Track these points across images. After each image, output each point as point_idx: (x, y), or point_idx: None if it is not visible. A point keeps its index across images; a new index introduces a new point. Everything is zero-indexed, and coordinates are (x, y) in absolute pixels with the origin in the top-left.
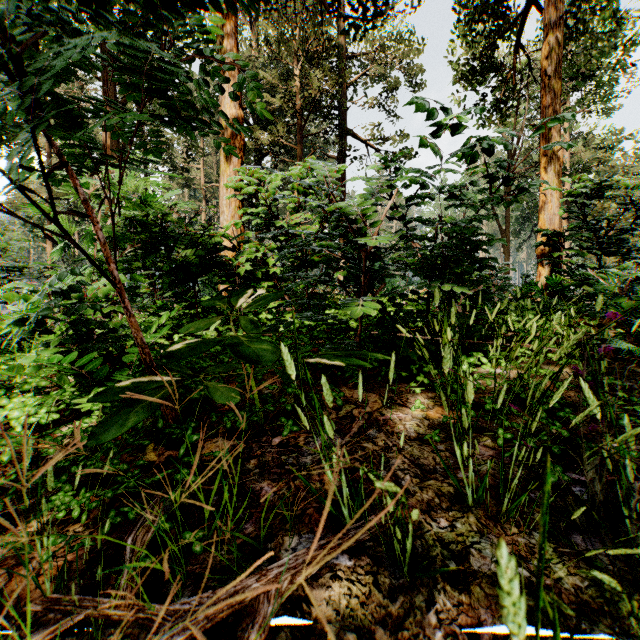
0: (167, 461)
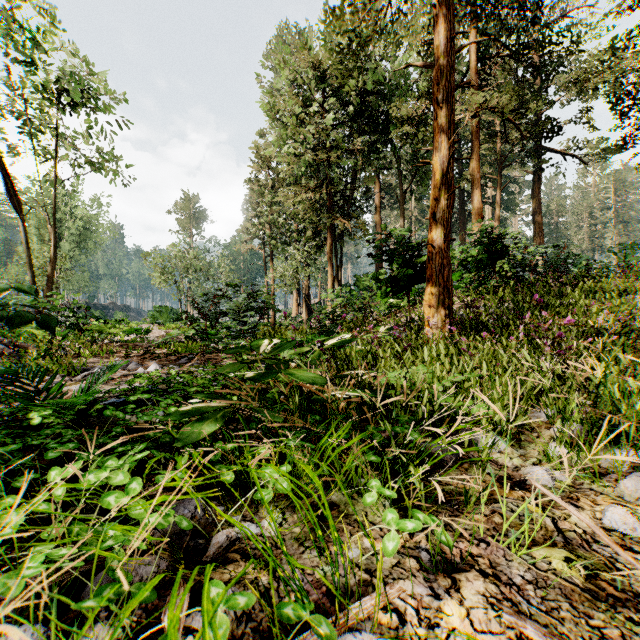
0: None
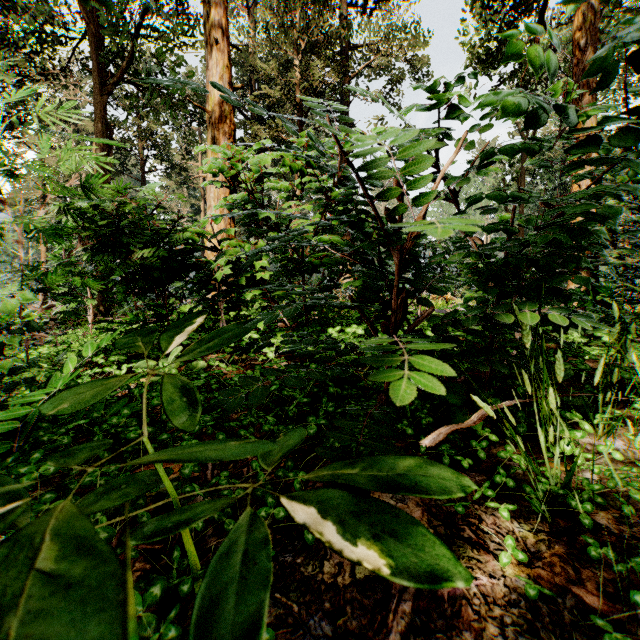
0: None
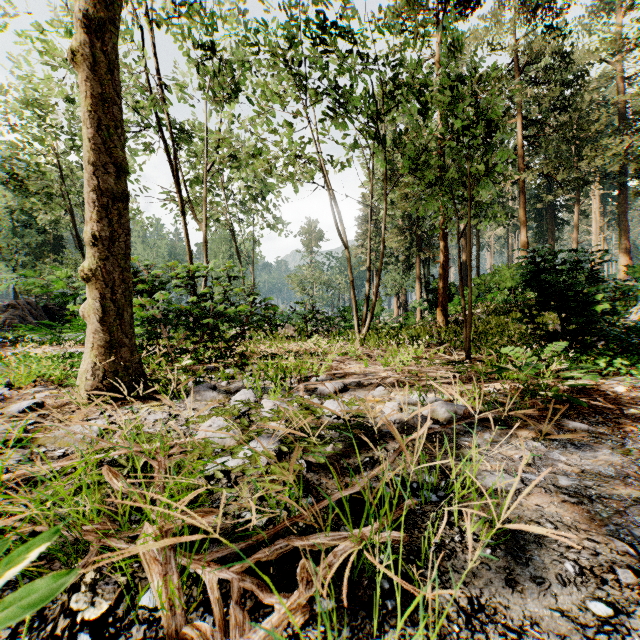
0: None
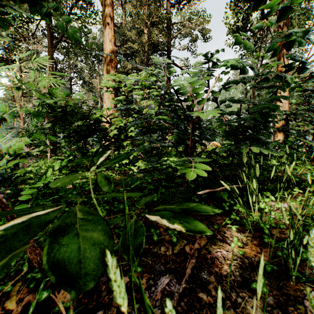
0: (24, 309)
